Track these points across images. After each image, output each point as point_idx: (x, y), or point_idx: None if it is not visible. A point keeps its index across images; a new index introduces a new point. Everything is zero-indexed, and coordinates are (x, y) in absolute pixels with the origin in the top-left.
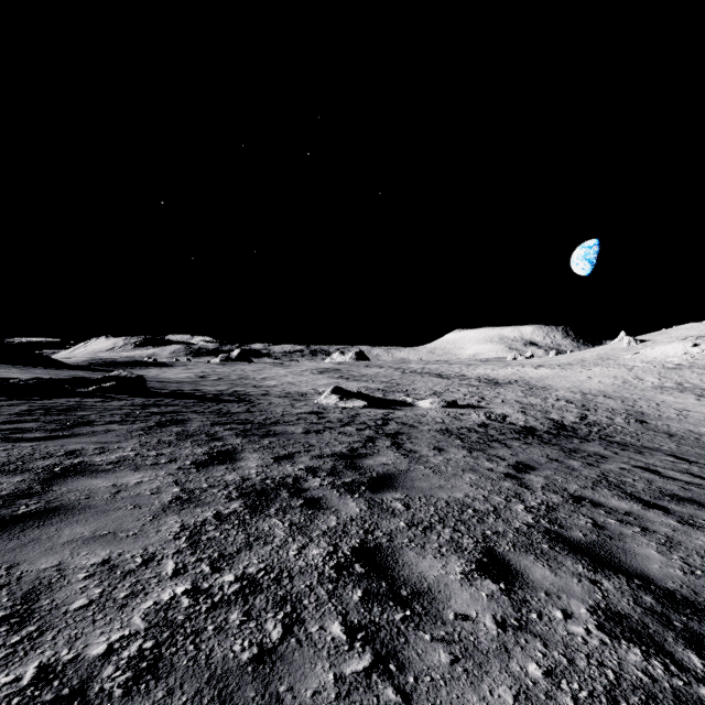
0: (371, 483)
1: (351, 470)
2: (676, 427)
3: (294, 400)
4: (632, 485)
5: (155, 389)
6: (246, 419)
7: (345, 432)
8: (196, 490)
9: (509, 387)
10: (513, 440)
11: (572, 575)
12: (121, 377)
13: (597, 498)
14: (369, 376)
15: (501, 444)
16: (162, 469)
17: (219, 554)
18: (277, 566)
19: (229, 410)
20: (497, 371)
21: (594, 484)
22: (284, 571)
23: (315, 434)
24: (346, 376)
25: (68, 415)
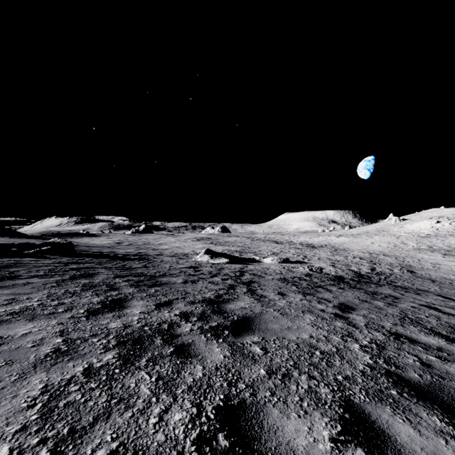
0: (233, 326)
1: (217, 315)
2: (435, 275)
3: (179, 258)
4: (428, 321)
5: (82, 251)
6: (141, 272)
7: (213, 281)
8: (77, 340)
9: (321, 249)
10: (331, 285)
11: (435, 433)
12: (56, 243)
13: (409, 334)
14: (230, 242)
15: (324, 289)
16: (55, 319)
17: (70, 429)
18: (131, 445)
19: (131, 266)
20: (313, 239)
21: (401, 321)
22: (138, 452)
23: (191, 283)
24: (215, 242)
25: (2, 271)
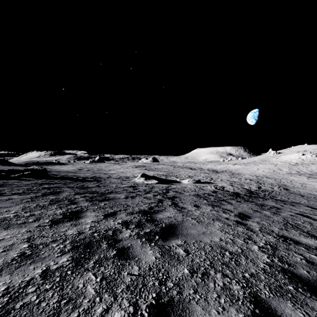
0: (162, 232)
1: (150, 223)
2: (303, 192)
3: (123, 180)
4: (304, 226)
5: (53, 175)
6: (95, 190)
7: (147, 197)
8: (40, 245)
9: (223, 173)
10: (231, 199)
11: None
12: (34, 169)
13: (293, 237)
14: (159, 168)
15: (226, 202)
16: (25, 227)
17: None
18: None
19: (88, 185)
20: (216, 166)
21: (284, 226)
22: None
23: (131, 198)
24: (148, 168)
25: None
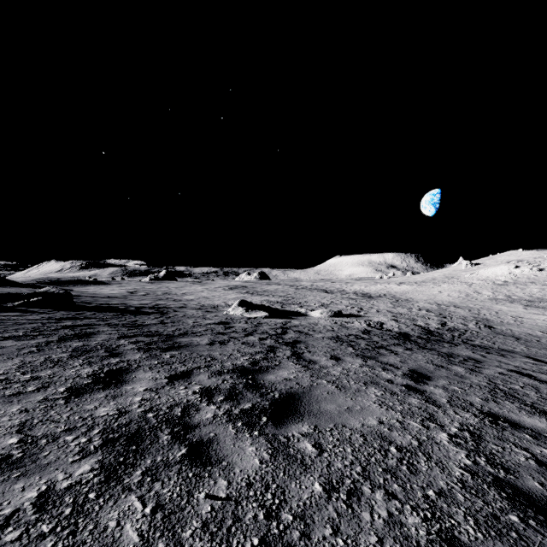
0: (274, 408)
1: (252, 391)
2: (518, 331)
3: (206, 312)
4: (525, 393)
5: (84, 303)
6: (156, 330)
7: (248, 342)
8: (42, 439)
9: (380, 299)
10: (396, 345)
11: None
12: (49, 292)
13: (508, 415)
14: (270, 291)
15: (388, 350)
16: (18, 403)
17: None
18: None
19: (143, 322)
20: (369, 287)
21: (492, 394)
22: None
23: (219, 345)
24: (251, 291)
25: None
